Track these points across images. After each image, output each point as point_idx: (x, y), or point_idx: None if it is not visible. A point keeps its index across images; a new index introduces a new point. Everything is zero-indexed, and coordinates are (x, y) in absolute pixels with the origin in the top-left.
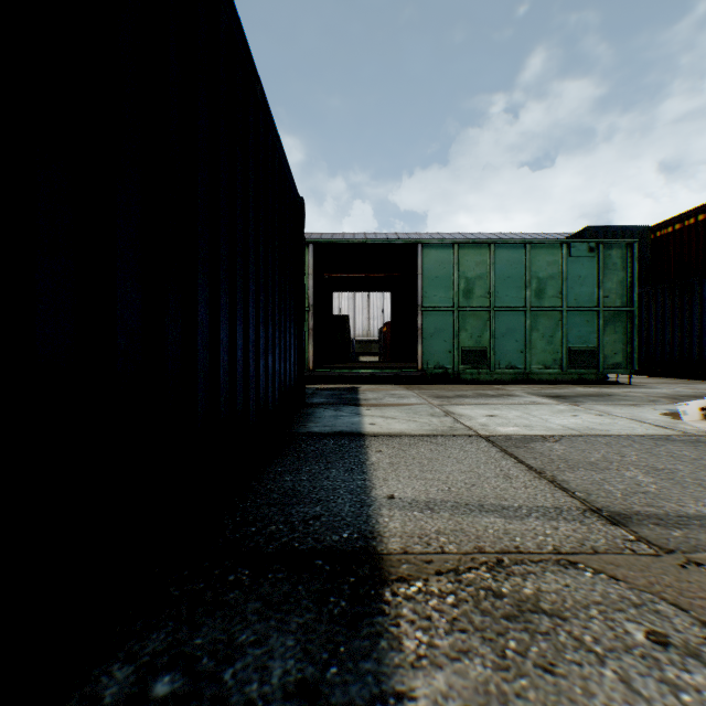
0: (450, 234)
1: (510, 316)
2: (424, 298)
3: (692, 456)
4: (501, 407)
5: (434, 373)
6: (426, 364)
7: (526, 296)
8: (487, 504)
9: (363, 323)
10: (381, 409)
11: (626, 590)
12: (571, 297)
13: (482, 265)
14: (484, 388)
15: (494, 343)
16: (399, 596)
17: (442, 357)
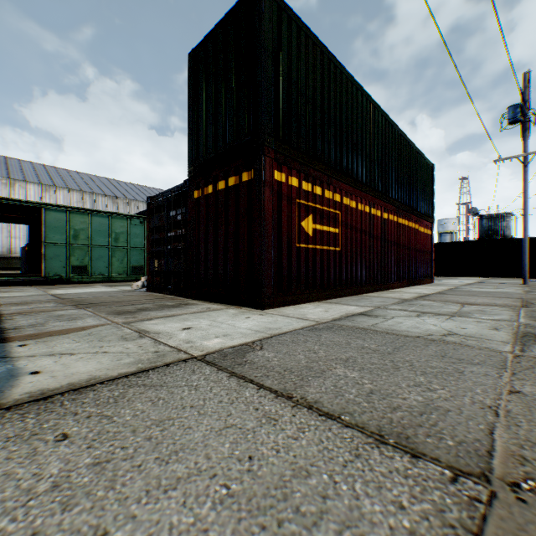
0: (98, 177)
1: (101, 250)
2: (47, 238)
3: (110, 293)
4: (76, 289)
5: (54, 278)
6: (49, 274)
7: (110, 240)
8: (34, 300)
9: (4, 241)
10: (10, 293)
11: (49, 302)
12: (133, 242)
13: (85, 223)
14: (83, 285)
15: (92, 263)
16: (3, 305)
17: (60, 270)
